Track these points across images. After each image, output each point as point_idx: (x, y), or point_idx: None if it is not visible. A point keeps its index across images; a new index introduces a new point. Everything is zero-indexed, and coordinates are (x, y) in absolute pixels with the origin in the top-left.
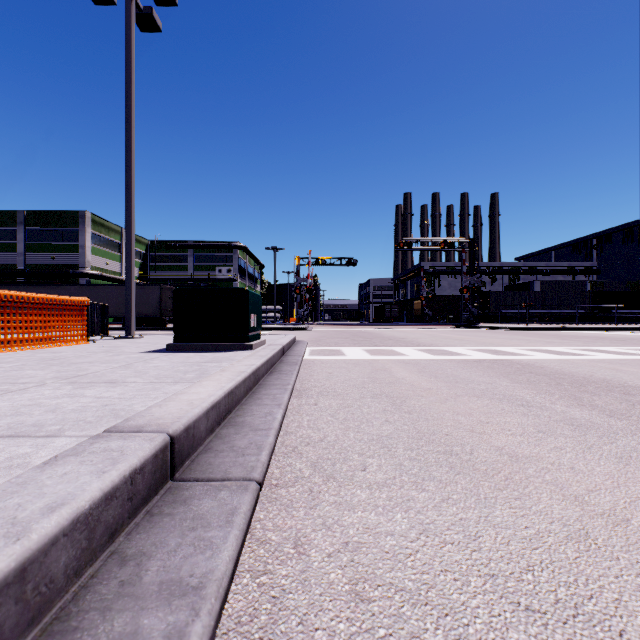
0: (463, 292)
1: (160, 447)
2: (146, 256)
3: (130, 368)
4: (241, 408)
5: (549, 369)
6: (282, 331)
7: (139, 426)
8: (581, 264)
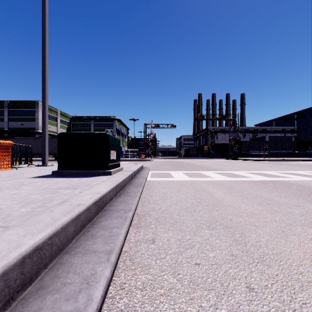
0: (231, 141)
1: None
2: (70, 124)
3: None
4: (58, 262)
5: None
6: (137, 161)
7: None
8: (289, 127)
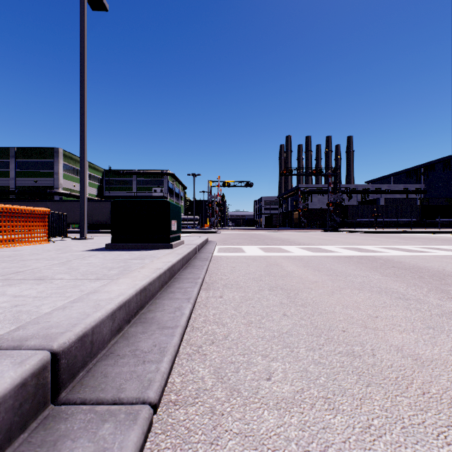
0: (329, 206)
1: (32, 371)
2: (102, 180)
3: (66, 265)
4: (154, 302)
5: (407, 264)
6: (199, 234)
7: (23, 338)
8: (413, 186)
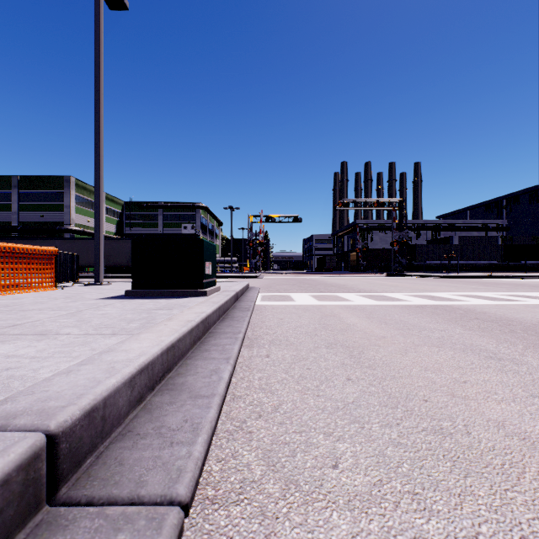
0: (393, 245)
1: (18, 463)
2: (122, 215)
3: (76, 316)
4: (184, 363)
5: (492, 315)
6: (237, 279)
7: (10, 415)
8: (493, 221)
